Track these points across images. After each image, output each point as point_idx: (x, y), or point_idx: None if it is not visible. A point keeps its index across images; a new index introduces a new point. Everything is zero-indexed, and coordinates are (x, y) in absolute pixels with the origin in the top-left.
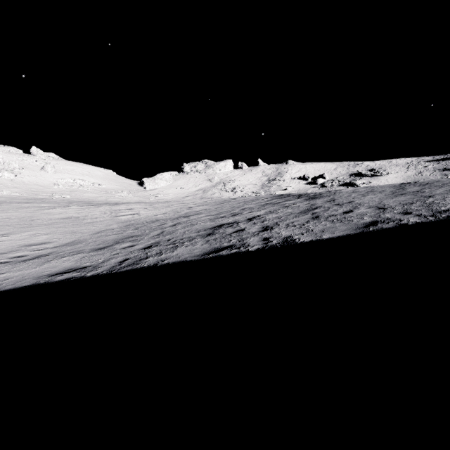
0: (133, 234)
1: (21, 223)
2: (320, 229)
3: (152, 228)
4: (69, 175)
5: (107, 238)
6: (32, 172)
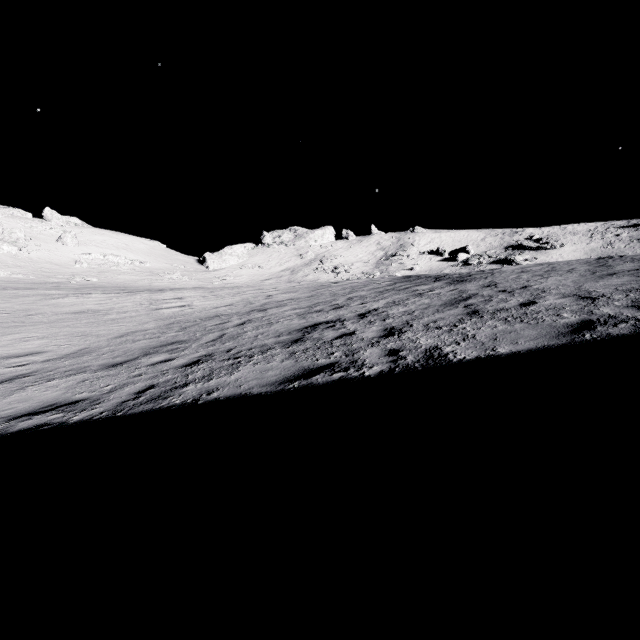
0: (176, 339)
1: (8, 321)
2: (489, 335)
3: (208, 328)
4: (98, 249)
5: (134, 346)
6: (44, 245)
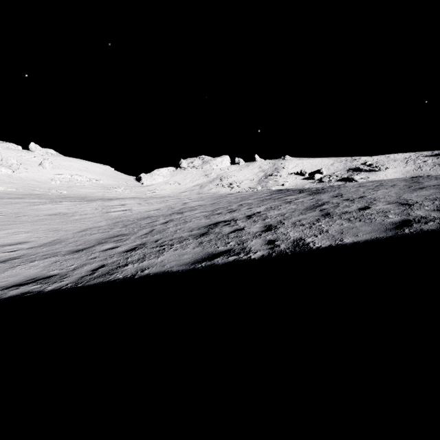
0: (120, 233)
1: (4, 220)
2: (337, 230)
3: (142, 225)
4: (67, 171)
5: (91, 237)
6: (30, 168)
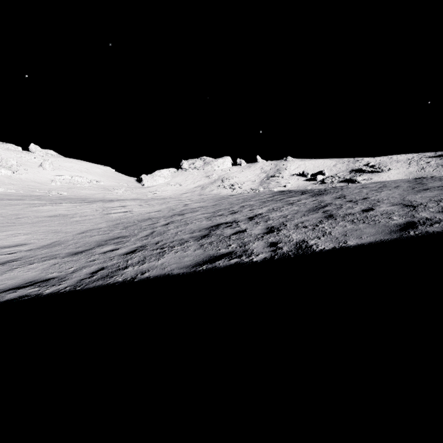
0: (120, 235)
1: (4, 222)
2: (341, 232)
3: (143, 227)
4: (68, 172)
5: (91, 239)
6: (30, 169)
